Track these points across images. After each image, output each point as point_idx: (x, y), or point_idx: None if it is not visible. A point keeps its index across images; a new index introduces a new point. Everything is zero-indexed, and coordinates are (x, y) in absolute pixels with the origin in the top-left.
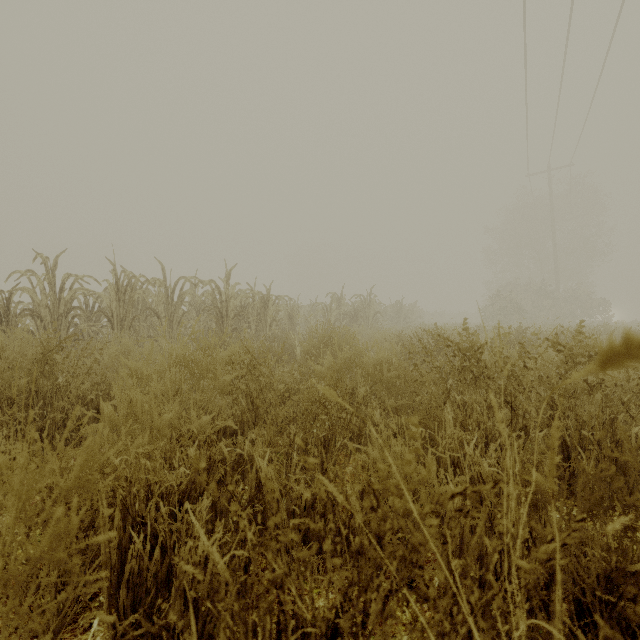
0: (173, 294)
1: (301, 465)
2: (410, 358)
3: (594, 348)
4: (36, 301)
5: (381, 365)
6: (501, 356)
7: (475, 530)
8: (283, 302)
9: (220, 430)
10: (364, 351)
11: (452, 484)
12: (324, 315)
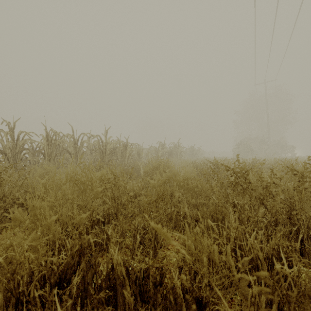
0: (77, 142)
1: (142, 242)
2: (205, 177)
3: None
4: (3, 145)
5: (187, 180)
6: (261, 176)
7: None
8: (135, 146)
9: (94, 220)
10: (178, 172)
11: (240, 263)
12: (155, 153)
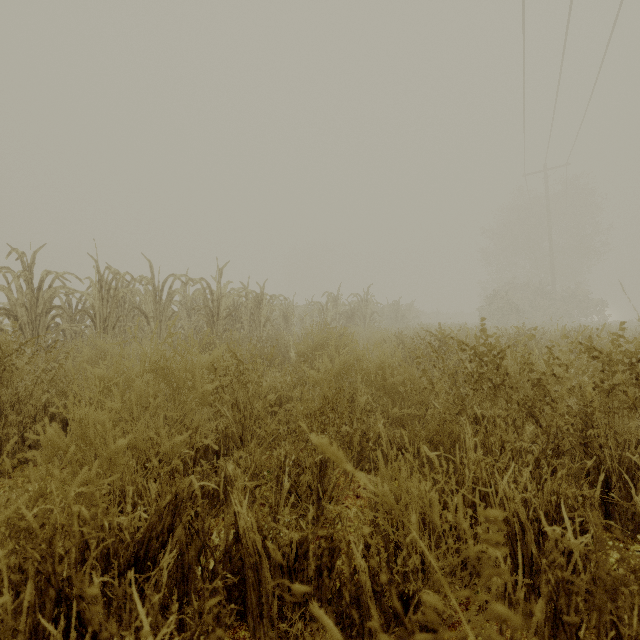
0: (161, 293)
1: (293, 491)
2: (418, 363)
3: (637, 353)
4: (12, 300)
5: (383, 370)
6: (527, 362)
7: (531, 614)
8: (278, 302)
9: (198, 449)
10: (364, 354)
11: (482, 528)
12: (320, 315)
